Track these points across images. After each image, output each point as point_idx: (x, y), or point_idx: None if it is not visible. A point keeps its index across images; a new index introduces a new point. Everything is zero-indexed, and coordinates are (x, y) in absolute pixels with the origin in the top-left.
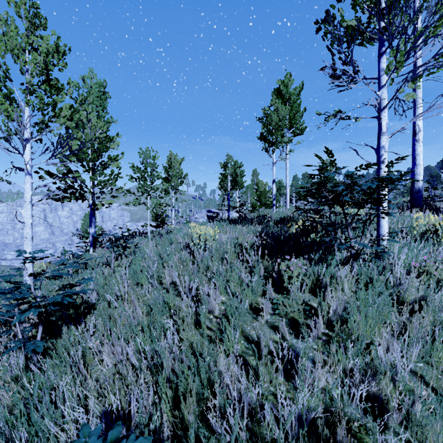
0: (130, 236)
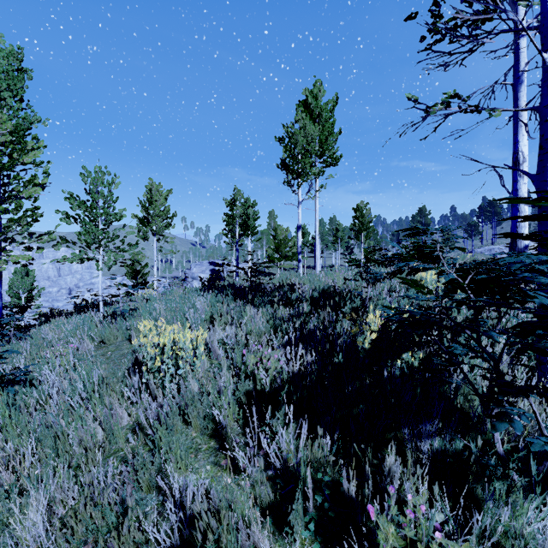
0: (77, 309)
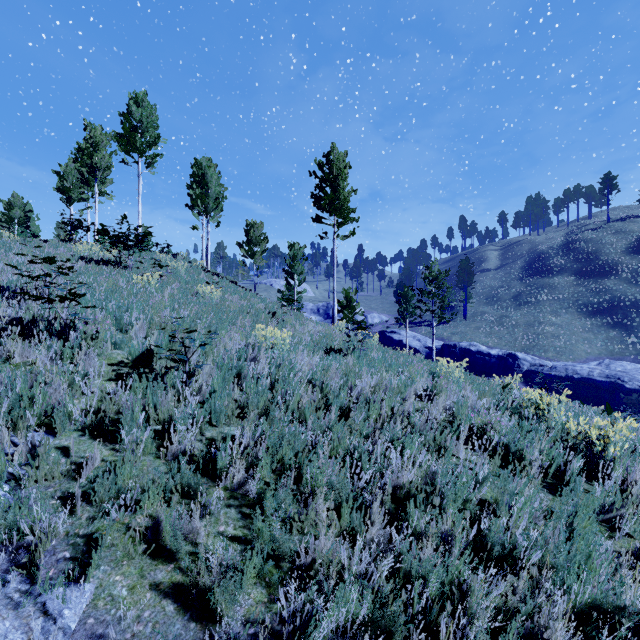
0: None
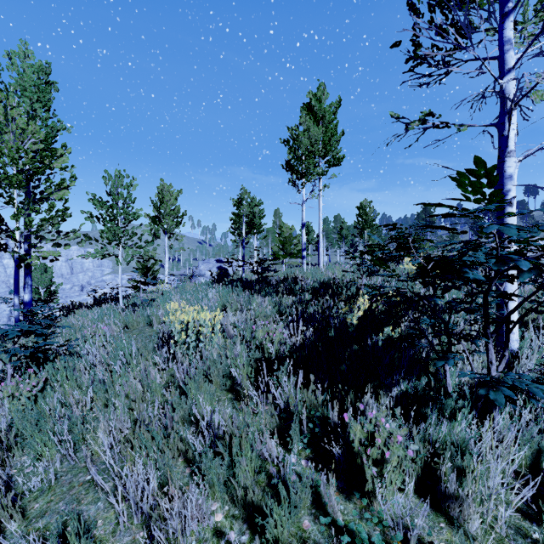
0: (96, 302)
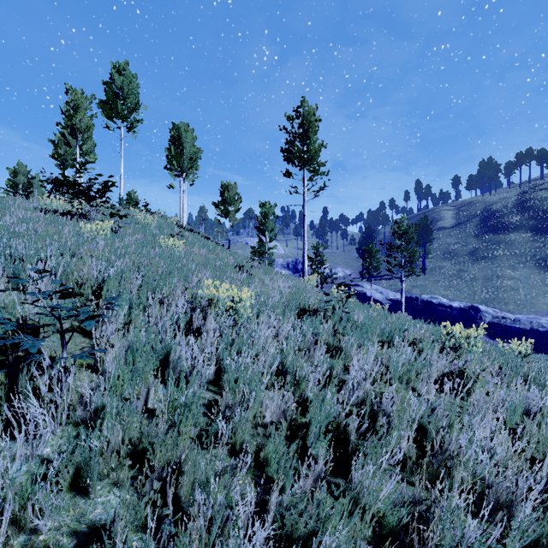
0: None
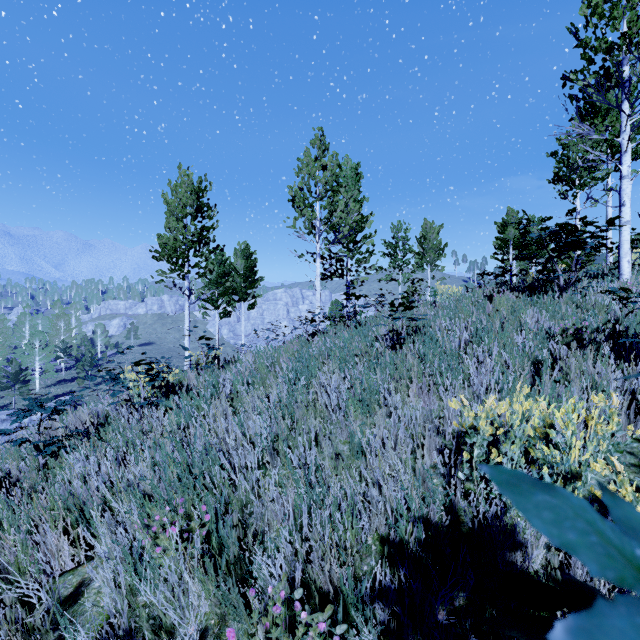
0: None
